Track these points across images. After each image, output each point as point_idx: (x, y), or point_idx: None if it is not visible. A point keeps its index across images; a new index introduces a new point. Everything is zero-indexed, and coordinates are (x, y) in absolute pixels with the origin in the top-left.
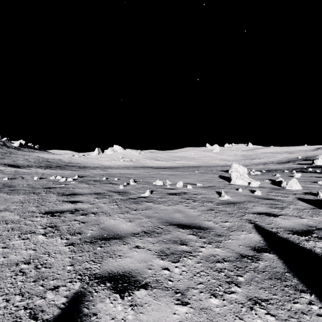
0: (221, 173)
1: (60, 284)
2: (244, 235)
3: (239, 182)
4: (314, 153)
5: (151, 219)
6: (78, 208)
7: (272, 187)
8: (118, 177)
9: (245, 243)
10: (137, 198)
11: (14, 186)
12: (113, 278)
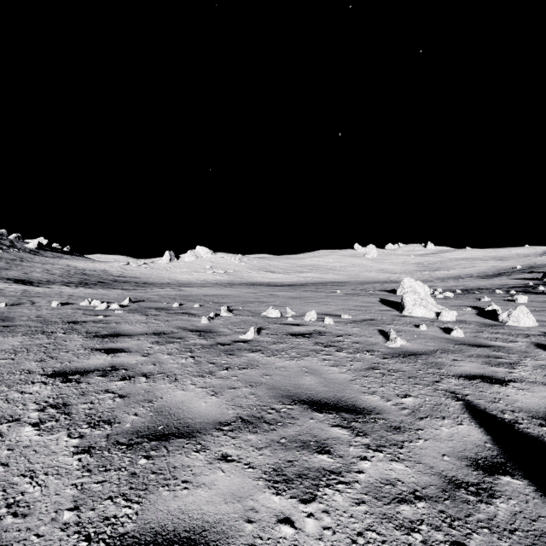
0: (382, 295)
1: None
2: (449, 428)
3: (419, 313)
4: (543, 260)
5: (256, 389)
6: (117, 363)
7: (482, 322)
8: (201, 303)
9: (455, 450)
10: (231, 343)
11: (13, 319)
12: None
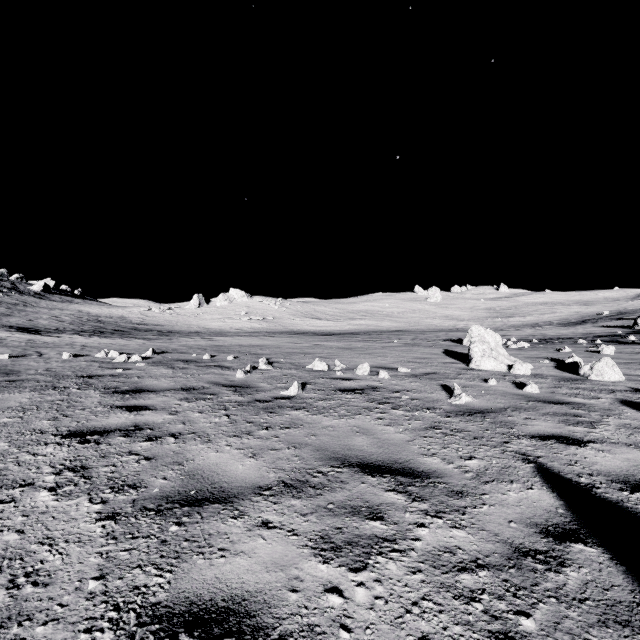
0: (447, 346)
1: (61, 638)
2: (517, 492)
3: (489, 365)
4: (635, 305)
5: (300, 451)
6: (141, 422)
7: (561, 377)
8: (236, 354)
9: (523, 516)
10: (271, 400)
11: (18, 372)
12: (200, 619)
